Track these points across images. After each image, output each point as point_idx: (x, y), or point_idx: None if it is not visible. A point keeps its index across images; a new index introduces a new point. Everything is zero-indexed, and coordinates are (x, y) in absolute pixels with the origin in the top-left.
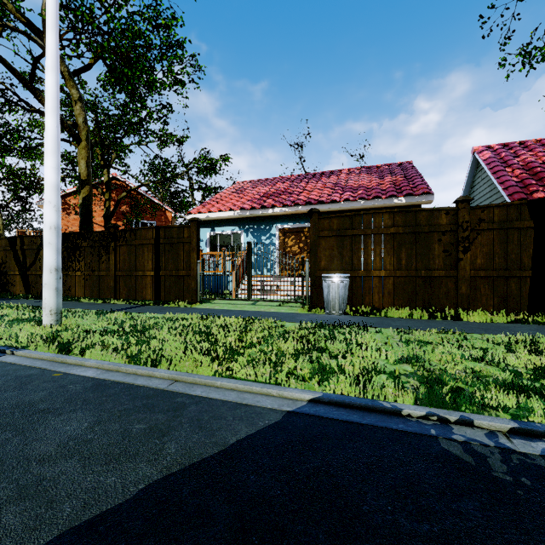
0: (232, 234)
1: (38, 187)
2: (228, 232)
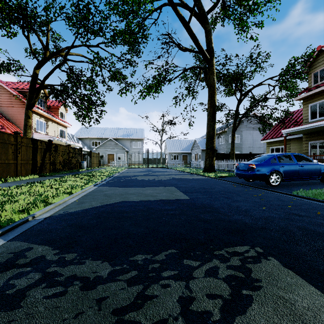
0: None
1: None
2: None
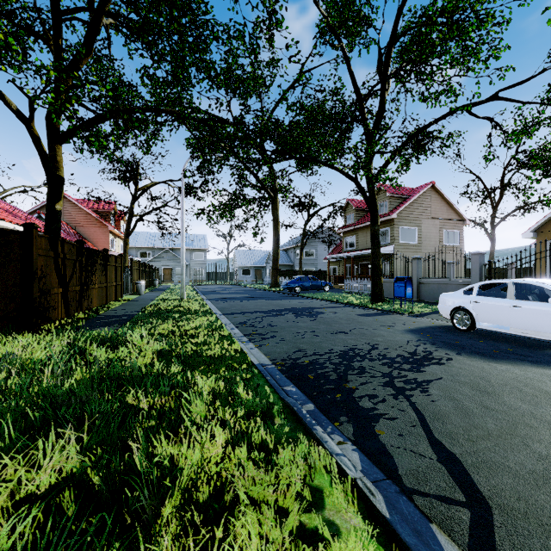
0: None
1: None
2: None
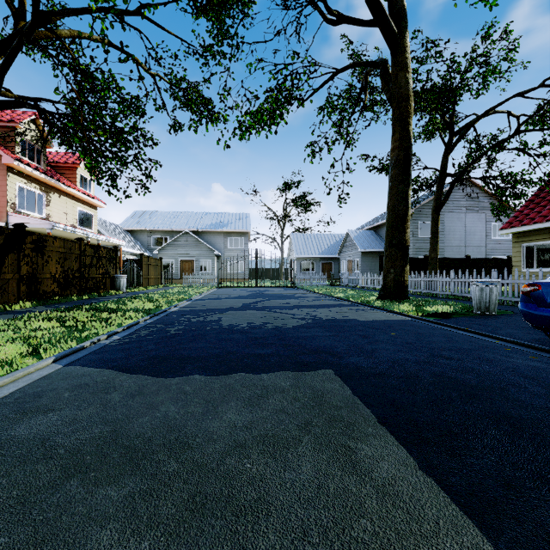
0: None
1: None
2: None
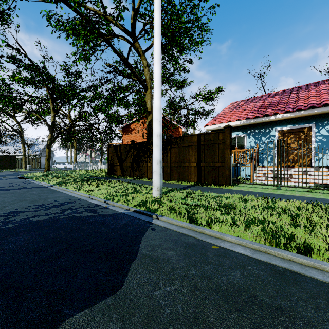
0: (236, 137)
1: (121, 120)
2: (233, 136)
